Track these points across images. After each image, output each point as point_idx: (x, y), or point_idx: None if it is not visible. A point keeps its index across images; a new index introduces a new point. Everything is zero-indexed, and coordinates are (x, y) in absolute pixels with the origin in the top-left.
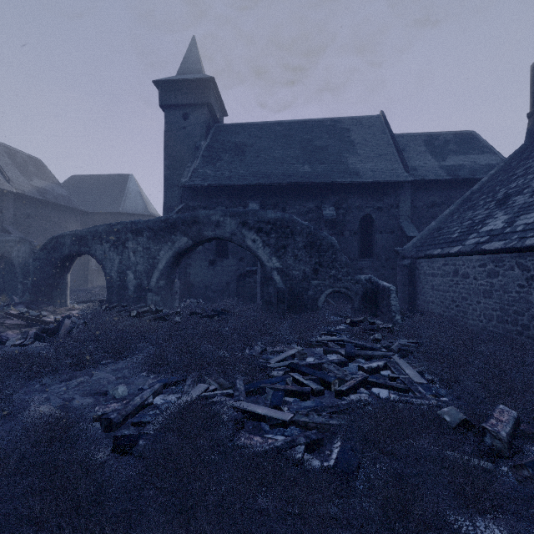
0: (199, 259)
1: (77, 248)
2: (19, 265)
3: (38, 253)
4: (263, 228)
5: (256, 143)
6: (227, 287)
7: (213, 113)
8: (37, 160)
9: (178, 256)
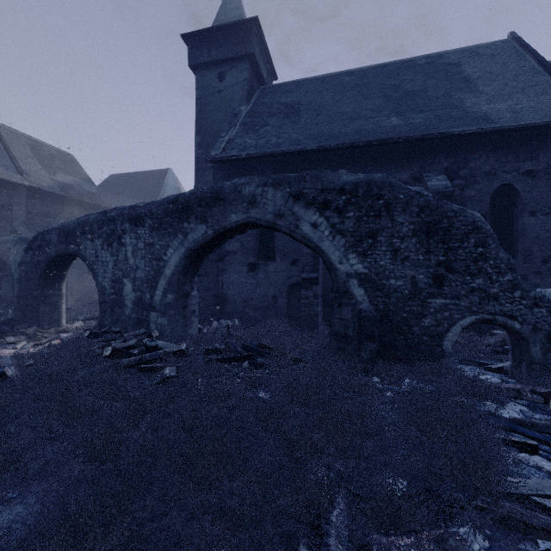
0: (235, 262)
1: (64, 246)
2: (16, 272)
3: (23, 254)
4: (331, 201)
5: (315, 99)
6: (273, 302)
7: (257, 71)
8: (68, 155)
9: (193, 256)
